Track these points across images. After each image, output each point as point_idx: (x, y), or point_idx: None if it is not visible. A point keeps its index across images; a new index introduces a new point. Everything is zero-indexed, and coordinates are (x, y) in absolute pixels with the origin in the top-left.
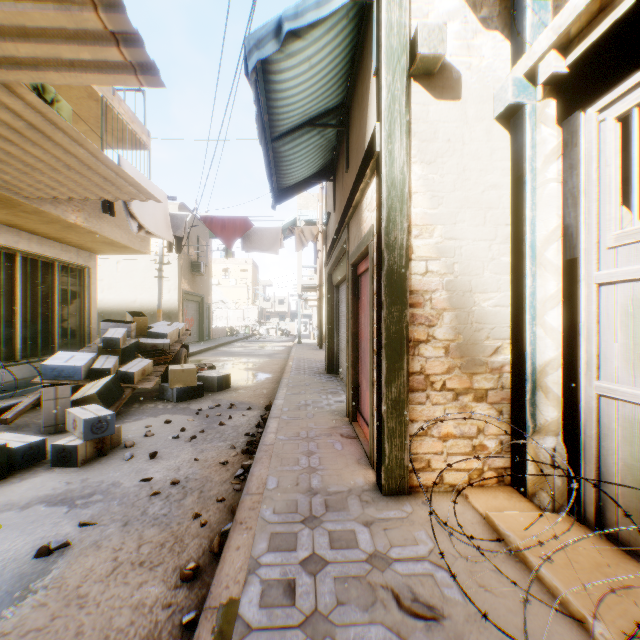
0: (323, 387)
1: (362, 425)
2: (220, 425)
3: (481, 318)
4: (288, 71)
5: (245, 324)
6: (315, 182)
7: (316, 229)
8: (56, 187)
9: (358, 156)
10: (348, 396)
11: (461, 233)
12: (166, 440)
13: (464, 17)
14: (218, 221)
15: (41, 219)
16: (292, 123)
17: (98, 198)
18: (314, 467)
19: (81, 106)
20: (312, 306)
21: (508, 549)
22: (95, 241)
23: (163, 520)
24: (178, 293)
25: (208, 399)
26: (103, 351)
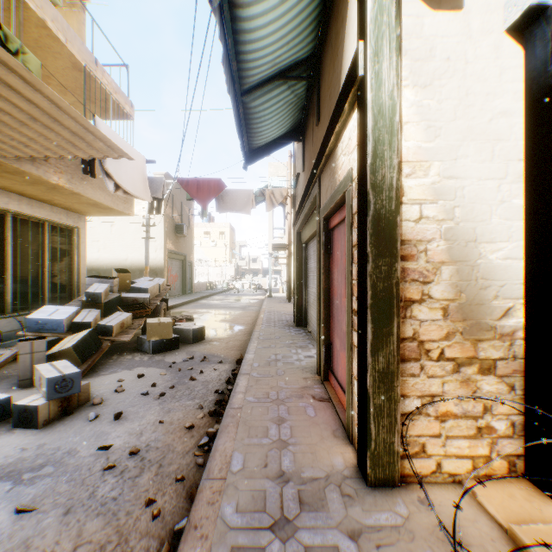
0: (292, 340)
1: (335, 387)
2: (191, 380)
3: (487, 273)
4: (256, 4)
5: (223, 279)
6: (285, 143)
7: (285, 190)
8: (29, 144)
9: (331, 102)
10: (319, 353)
11: (463, 171)
12: (135, 397)
13: None
14: (194, 183)
15: (25, 180)
16: (262, 74)
17: (72, 156)
18: (285, 440)
19: (67, 77)
20: (281, 264)
21: None
22: (81, 203)
23: (111, 506)
24: (163, 252)
25: (183, 351)
26: (86, 305)
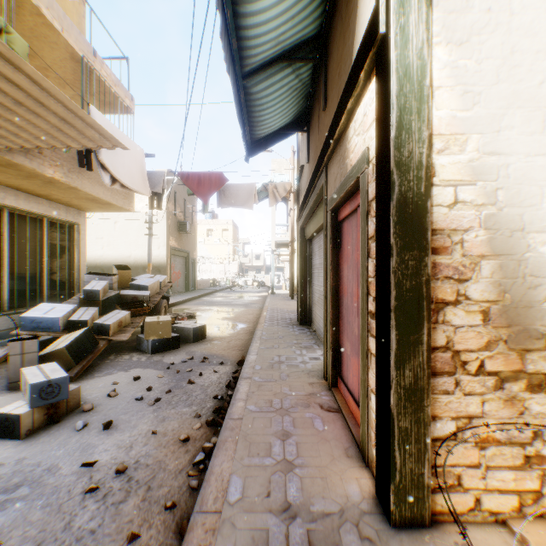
0: (296, 340)
1: (345, 395)
2: (189, 383)
3: (537, 269)
4: None
5: (226, 276)
6: (288, 133)
7: (289, 184)
8: (19, 134)
9: (341, 80)
10: (326, 357)
11: (507, 145)
12: (128, 402)
13: None
14: (194, 177)
15: (19, 173)
16: (264, 54)
17: (64, 146)
18: (290, 460)
19: (65, 69)
20: (284, 261)
21: None
22: (79, 198)
23: (87, 542)
24: (166, 249)
25: (182, 351)
26: (84, 302)
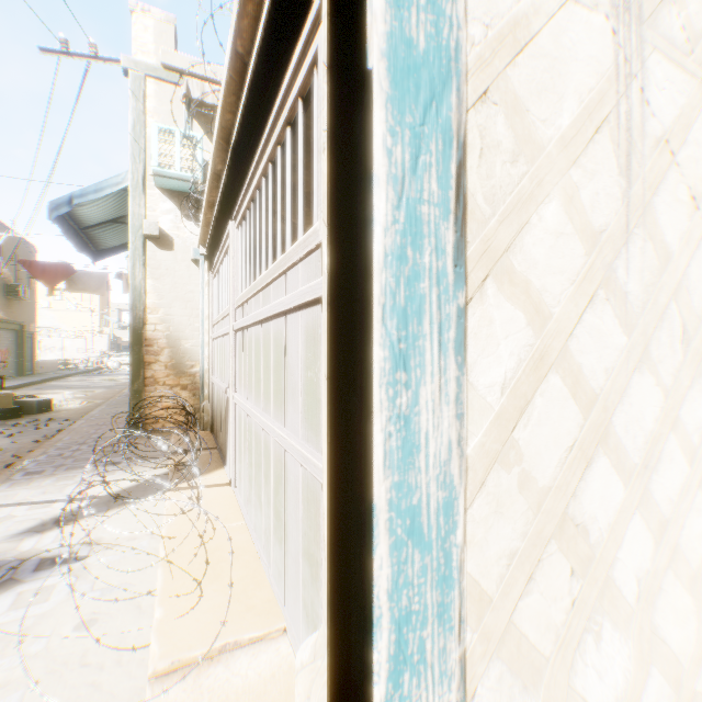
0: None
1: None
2: (38, 429)
3: (185, 352)
4: (84, 210)
5: (89, 356)
6: None
7: None
8: None
9: None
10: None
11: (174, 312)
12: None
13: (176, 213)
14: (40, 265)
15: None
16: (97, 223)
17: None
18: (99, 432)
19: None
20: None
21: (164, 437)
22: None
23: None
24: None
25: (28, 418)
26: None
